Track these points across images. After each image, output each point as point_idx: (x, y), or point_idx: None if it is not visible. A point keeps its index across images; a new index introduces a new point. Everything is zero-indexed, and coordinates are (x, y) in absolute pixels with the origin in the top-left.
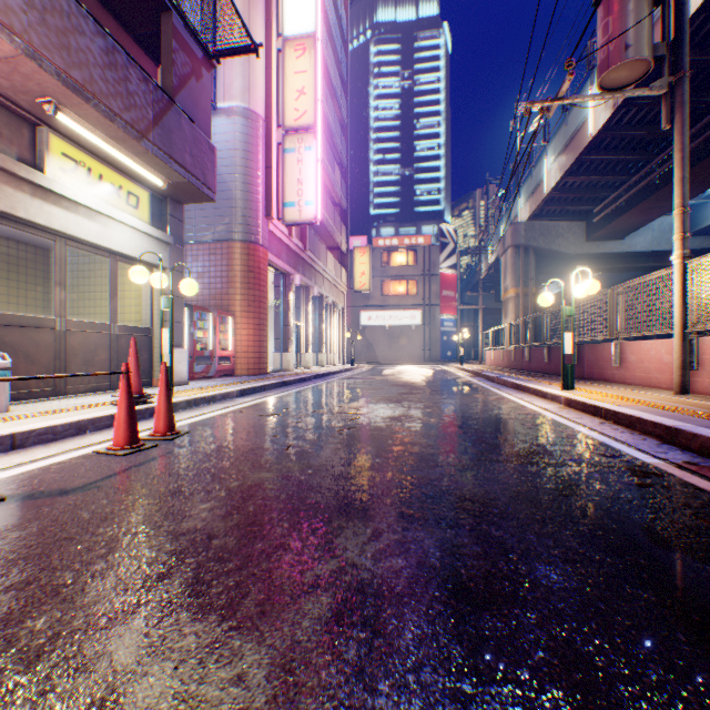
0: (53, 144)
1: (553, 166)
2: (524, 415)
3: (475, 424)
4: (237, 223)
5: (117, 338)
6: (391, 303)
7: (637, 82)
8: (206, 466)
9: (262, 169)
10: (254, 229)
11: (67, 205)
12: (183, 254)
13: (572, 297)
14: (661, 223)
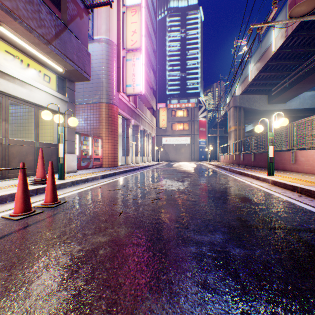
0: None
1: (253, 68)
2: (252, 190)
3: (228, 196)
4: (103, 94)
5: (38, 149)
6: (176, 133)
7: (309, 13)
8: (64, 230)
9: (115, 68)
10: (111, 97)
11: (8, 78)
12: (74, 107)
13: (273, 127)
14: (304, 95)
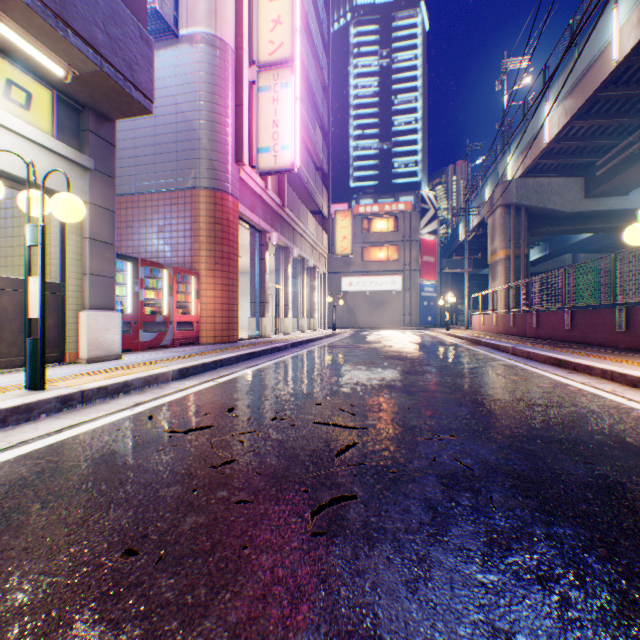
0: None
1: (555, 112)
2: None
3: (630, 481)
4: (202, 167)
5: None
6: (371, 269)
7: None
8: None
9: (231, 106)
10: (222, 174)
11: None
12: (114, 187)
13: None
14: None
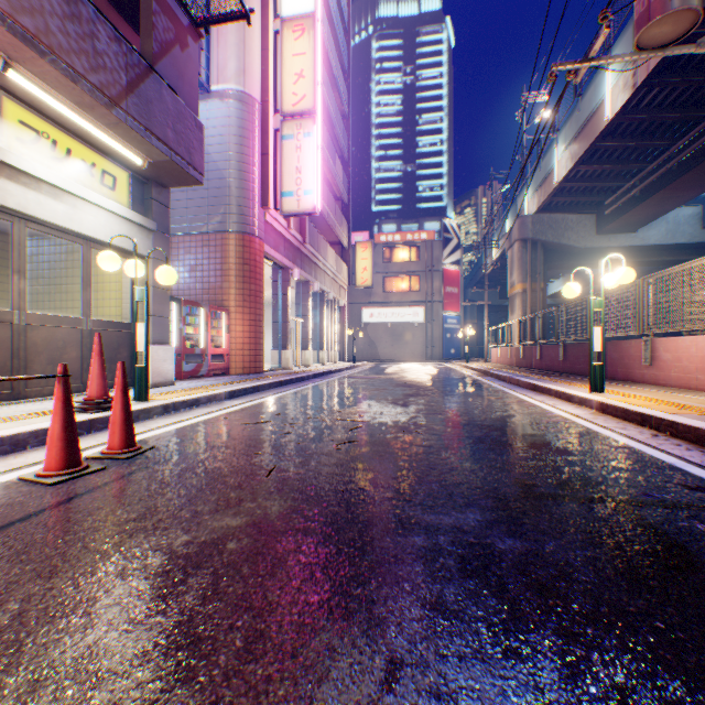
0: (8, 110)
1: (563, 155)
2: (554, 423)
3: (500, 436)
4: (232, 213)
5: (90, 334)
6: (393, 300)
7: (680, 39)
8: (154, 504)
9: (258, 156)
10: (250, 219)
11: (25, 181)
12: (169, 243)
13: (602, 288)
14: (676, 215)
